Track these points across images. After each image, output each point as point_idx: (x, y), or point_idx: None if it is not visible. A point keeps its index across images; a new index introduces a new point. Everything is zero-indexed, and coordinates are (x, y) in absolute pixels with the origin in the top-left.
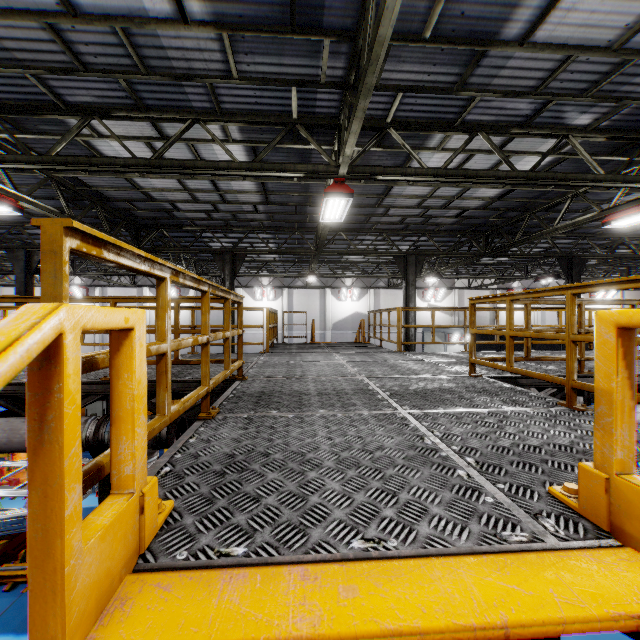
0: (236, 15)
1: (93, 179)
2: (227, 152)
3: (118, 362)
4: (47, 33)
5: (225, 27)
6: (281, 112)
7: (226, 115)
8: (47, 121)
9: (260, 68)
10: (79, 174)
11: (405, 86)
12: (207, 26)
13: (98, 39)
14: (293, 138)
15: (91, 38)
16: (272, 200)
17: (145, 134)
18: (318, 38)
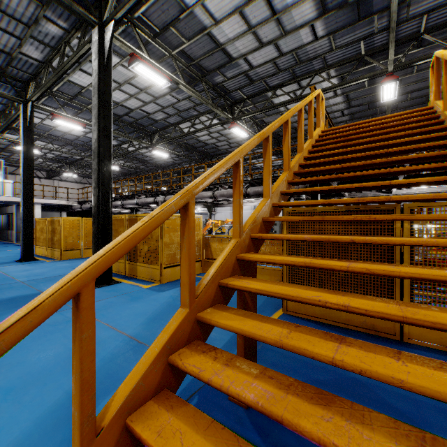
0: (335, 28)
1: (268, 119)
2: (329, 82)
3: (321, 105)
4: (272, 65)
5: (331, 34)
6: (356, 54)
7: (329, 67)
8: (261, 97)
9: (345, 41)
10: (264, 118)
11: (426, 12)
12: (324, 37)
13: (286, 59)
14: (363, 64)
15: (284, 60)
16: (352, 105)
17: (293, 89)
18: (371, 18)
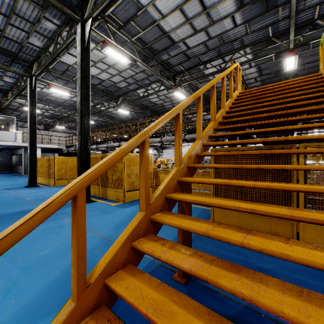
0: (250, 18)
1: (200, 85)
2: (246, 57)
3: (239, 74)
4: (203, 46)
5: (247, 22)
6: (265, 36)
7: (245, 46)
8: (195, 69)
9: (257, 27)
10: (197, 84)
11: (318, 3)
12: (242, 24)
13: (214, 41)
14: (271, 43)
15: (212, 42)
16: (263, 74)
17: (219, 63)
18: (276, 9)
